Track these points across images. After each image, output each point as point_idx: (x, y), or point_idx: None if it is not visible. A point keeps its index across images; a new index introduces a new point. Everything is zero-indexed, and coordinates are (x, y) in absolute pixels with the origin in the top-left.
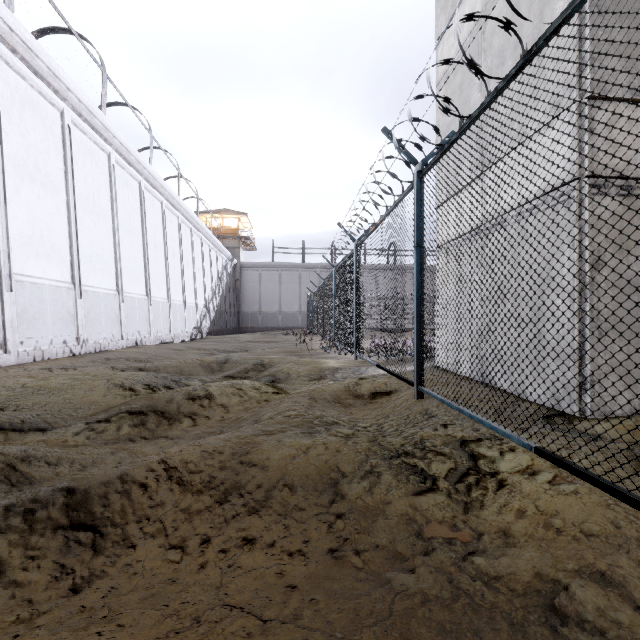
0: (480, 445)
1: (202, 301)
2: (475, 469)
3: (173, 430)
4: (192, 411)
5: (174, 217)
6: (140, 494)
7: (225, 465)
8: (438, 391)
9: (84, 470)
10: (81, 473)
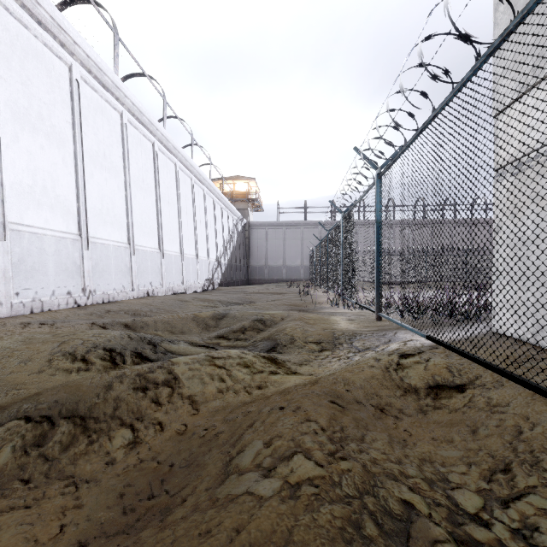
0: None
1: (214, 255)
2: None
3: (90, 458)
4: (137, 413)
5: (187, 178)
6: None
7: None
8: None
9: None
10: None
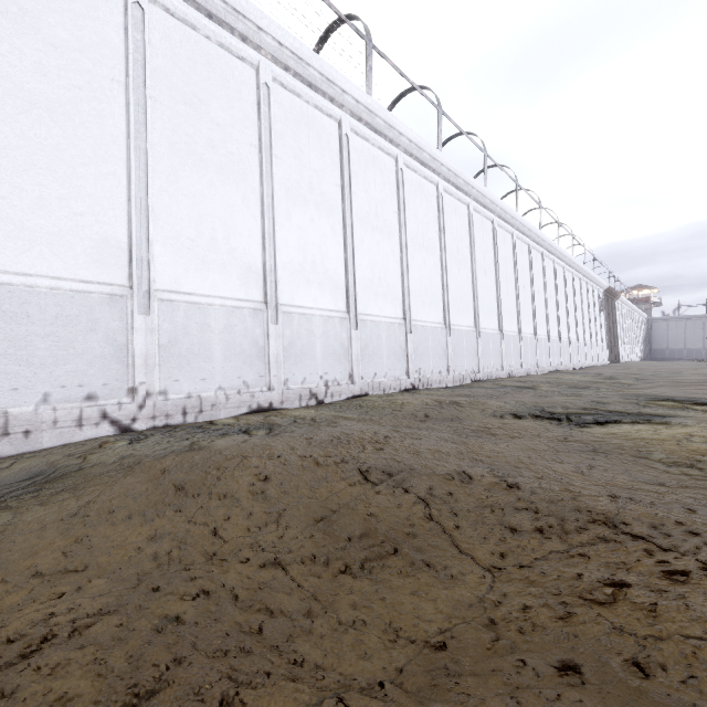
0: None
1: (640, 345)
2: None
3: None
4: None
5: (634, 315)
6: None
7: None
8: None
9: None
10: None
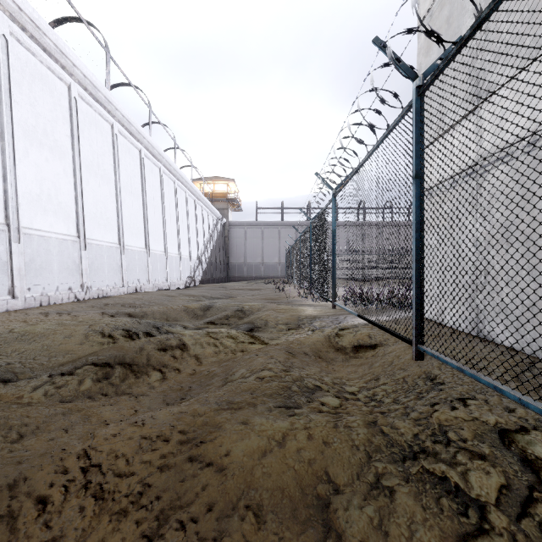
0: (532, 442)
1: (195, 254)
2: (541, 489)
3: (139, 385)
4: (162, 363)
5: (171, 181)
6: (32, 518)
7: (168, 463)
8: (431, 346)
9: (19, 441)
10: (13, 446)
